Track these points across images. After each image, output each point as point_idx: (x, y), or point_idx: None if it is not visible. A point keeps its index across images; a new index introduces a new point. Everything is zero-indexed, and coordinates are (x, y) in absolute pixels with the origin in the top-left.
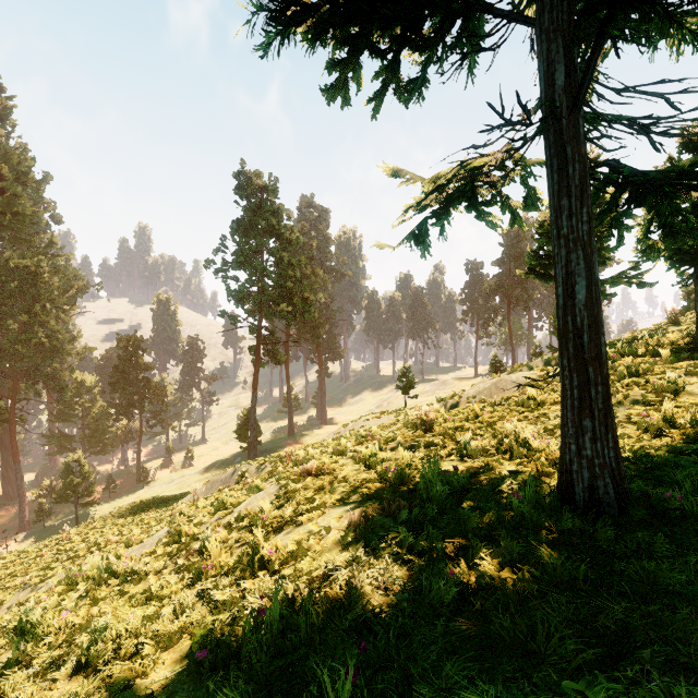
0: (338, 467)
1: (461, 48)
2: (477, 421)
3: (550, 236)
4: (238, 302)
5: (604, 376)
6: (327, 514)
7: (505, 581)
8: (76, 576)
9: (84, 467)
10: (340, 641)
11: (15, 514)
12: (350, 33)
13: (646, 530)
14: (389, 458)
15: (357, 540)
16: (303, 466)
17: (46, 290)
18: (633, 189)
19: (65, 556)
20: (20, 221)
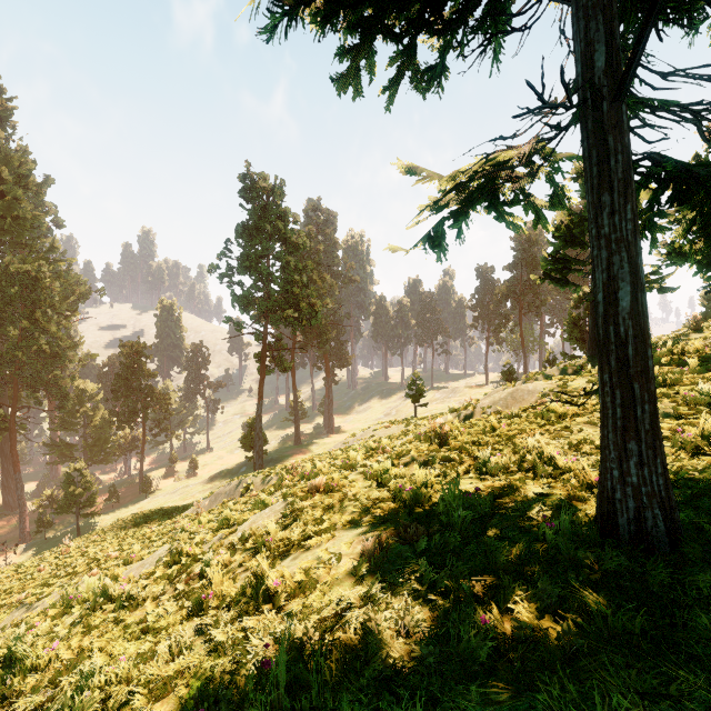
0: (348, 483)
1: (486, 31)
2: (494, 434)
3: (566, 239)
4: (243, 308)
5: (652, 393)
6: (338, 537)
7: (547, 633)
8: (71, 598)
9: (86, 477)
10: (358, 706)
11: (16, 524)
12: (363, 15)
13: (705, 571)
14: (403, 475)
15: (371, 571)
16: (311, 482)
17: (47, 296)
18: (674, 185)
19: (64, 572)
20: (20, 226)
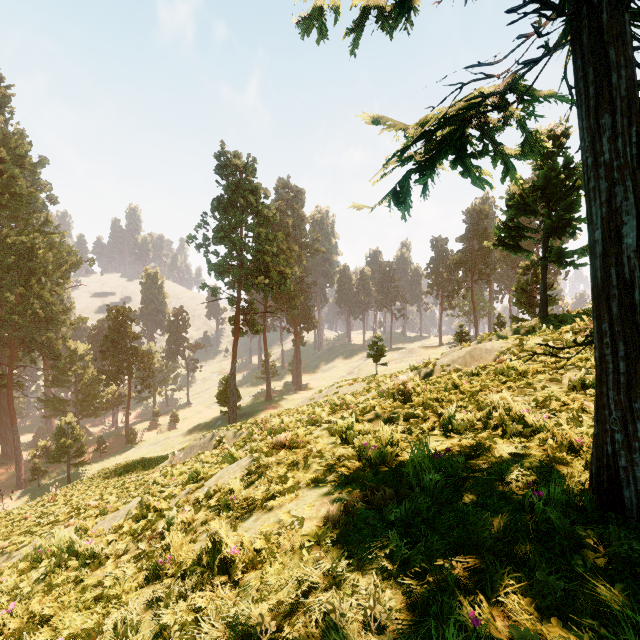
0: (313, 439)
1: None
2: (457, 391)
3: (519, 208)
4: (218, 275)
5: None
6: (301, 497)
7: None
8: (41, 552)
9: (76, 429)
10: None
11: (13, 472)
12: None
13: None
14: (367, 431)
15: (336, 539)
16: (277, 438)
17: (41, 265)
18: None
19: (47, 520)
20: (17, 201)
